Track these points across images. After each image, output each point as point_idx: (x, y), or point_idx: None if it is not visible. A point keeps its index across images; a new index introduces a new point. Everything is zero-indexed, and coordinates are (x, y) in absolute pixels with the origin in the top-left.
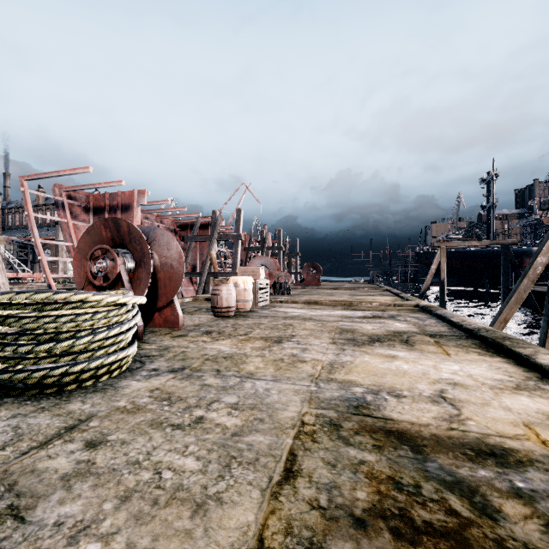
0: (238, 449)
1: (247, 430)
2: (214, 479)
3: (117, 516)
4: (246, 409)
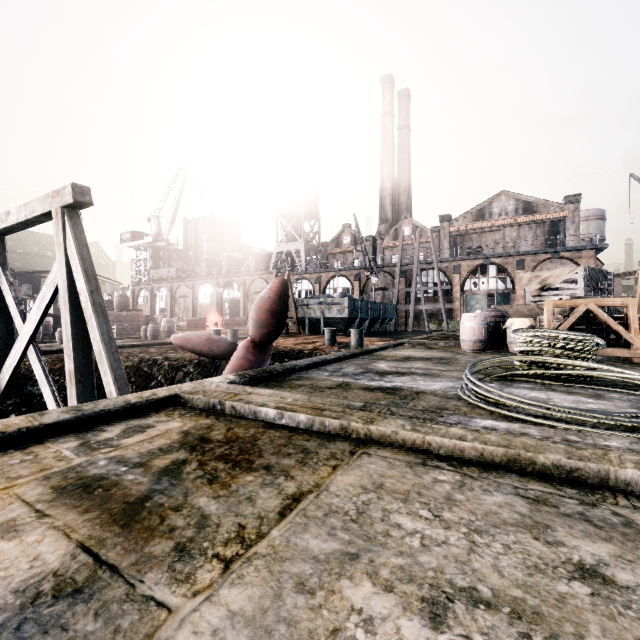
0: (349, 531)
1: (333, 563)
2: (372, 502)
3: (443, 489)
4: (327, 635)
